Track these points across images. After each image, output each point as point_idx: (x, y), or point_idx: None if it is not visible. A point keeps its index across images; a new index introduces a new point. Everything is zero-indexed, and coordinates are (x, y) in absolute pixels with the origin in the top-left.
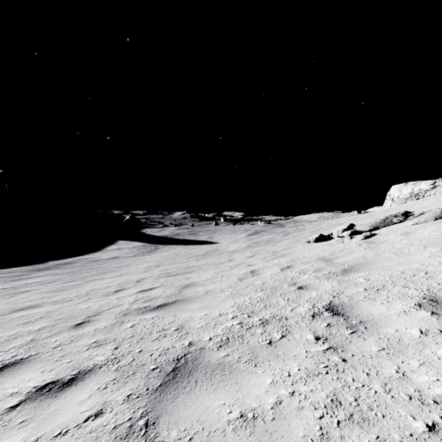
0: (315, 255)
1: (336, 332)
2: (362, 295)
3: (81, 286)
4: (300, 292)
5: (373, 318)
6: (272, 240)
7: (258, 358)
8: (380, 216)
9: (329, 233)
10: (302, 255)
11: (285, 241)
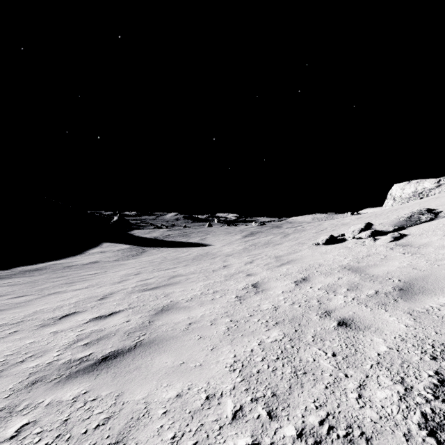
0: (335, 261)
1: None
2: None
3: (27, 305)
4: (350, 335)
5: None
6: (271, 242)
7: None
8: (392, 215)
9: (339, 234)
10: (315, 261)
11: (287, 243)
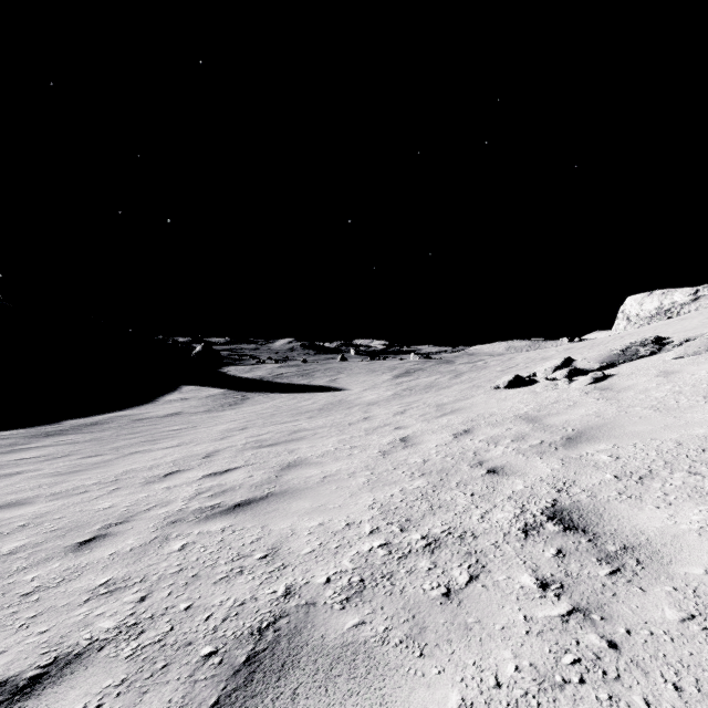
0: (511, 410)
1: (579, 570)
2: (613, 489)
3: (110, 465)
4: (494, 480)
5: (648, 540)
6: (434, 385)
7: (426, 634)
8: (612, 345)
9: (530, 374)
10: (487, 410)
11: (456, 386)
